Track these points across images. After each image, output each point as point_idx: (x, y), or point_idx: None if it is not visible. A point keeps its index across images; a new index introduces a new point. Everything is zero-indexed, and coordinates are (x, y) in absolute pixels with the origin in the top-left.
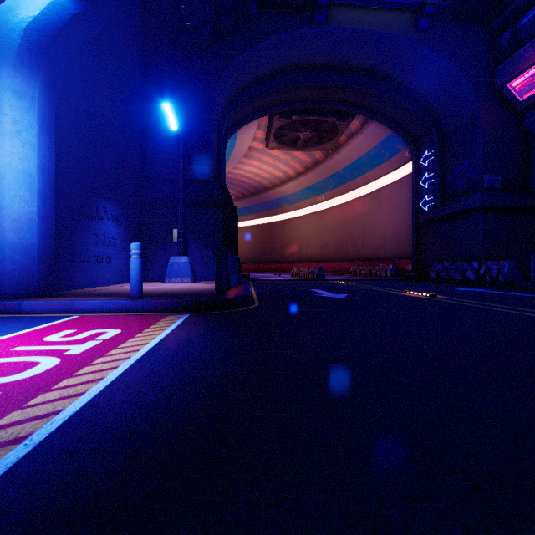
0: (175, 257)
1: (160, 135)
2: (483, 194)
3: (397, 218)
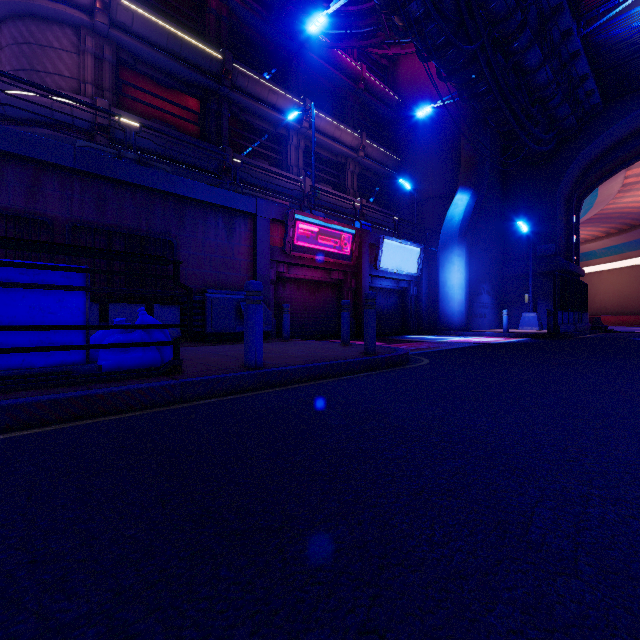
0: (526, 313)
1: (514, 229)
2: None
3: None
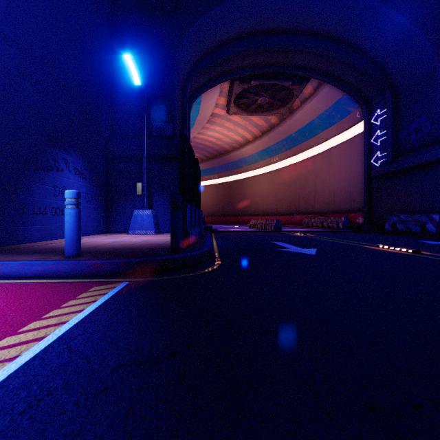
0: (139, 209)
1: (126, 94)
2: None
3: (347, 175)
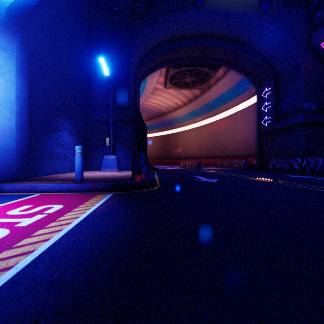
0: (107, 155)
1: (98, 79)
2: (304, 115)
3: (247, 131)
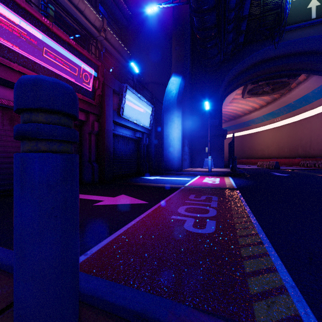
0: (207, 158)
1: (198, 109)
2: None
3: None
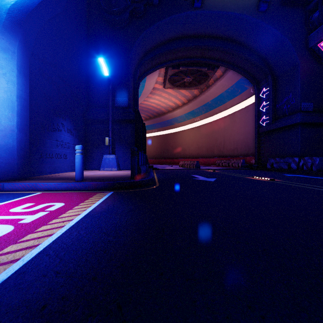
0: (107, 154)
1: (97, 79)
2: (301, 114)
3: (245, 131)
